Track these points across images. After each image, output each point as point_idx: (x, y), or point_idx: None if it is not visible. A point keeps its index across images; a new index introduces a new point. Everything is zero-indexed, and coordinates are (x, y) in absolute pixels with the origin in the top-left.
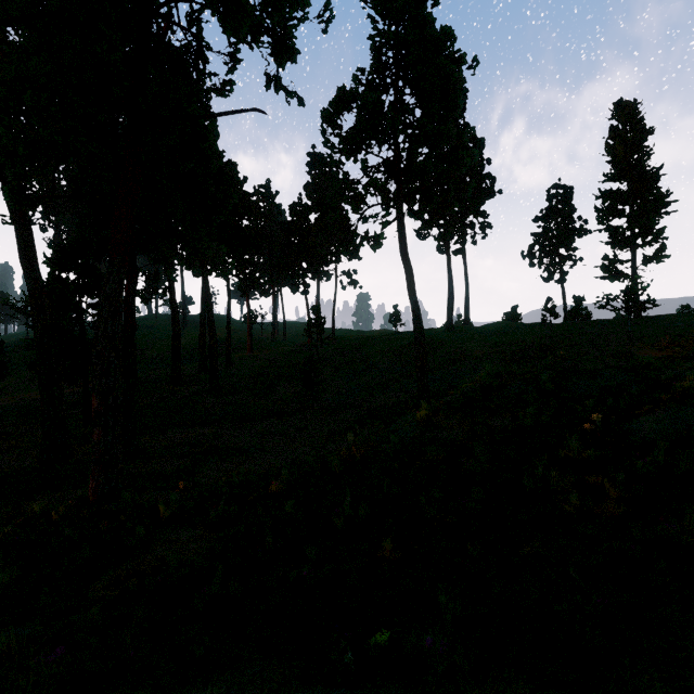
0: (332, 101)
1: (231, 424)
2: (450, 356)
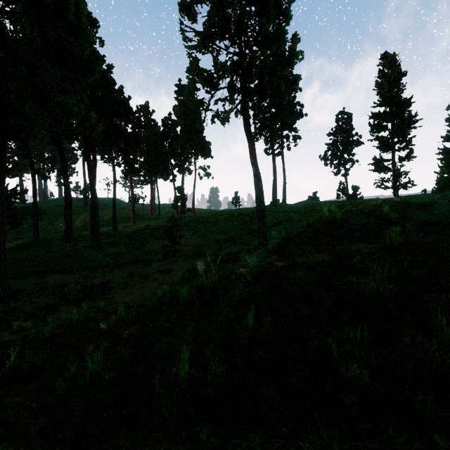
0: None
1: (104, 269)
2: (277, 220)
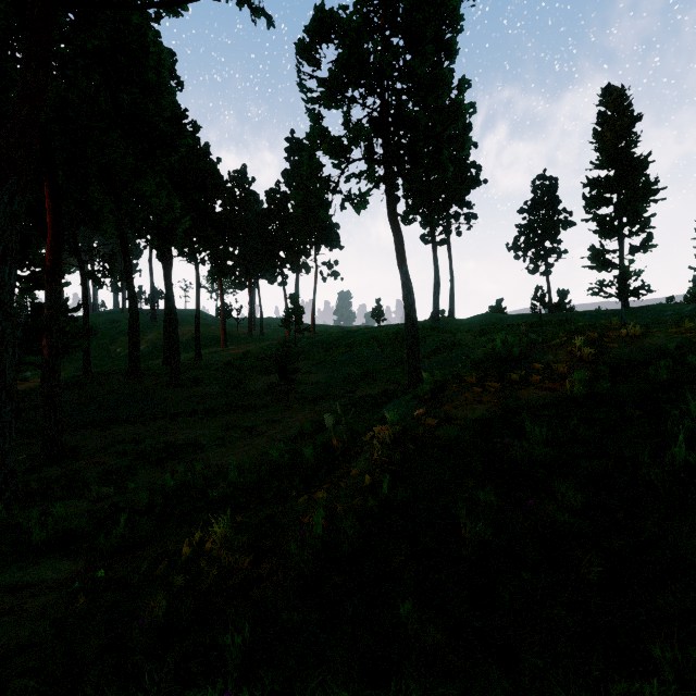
0: (308, 25)
1: (190, 418)
2: (438, 345)
